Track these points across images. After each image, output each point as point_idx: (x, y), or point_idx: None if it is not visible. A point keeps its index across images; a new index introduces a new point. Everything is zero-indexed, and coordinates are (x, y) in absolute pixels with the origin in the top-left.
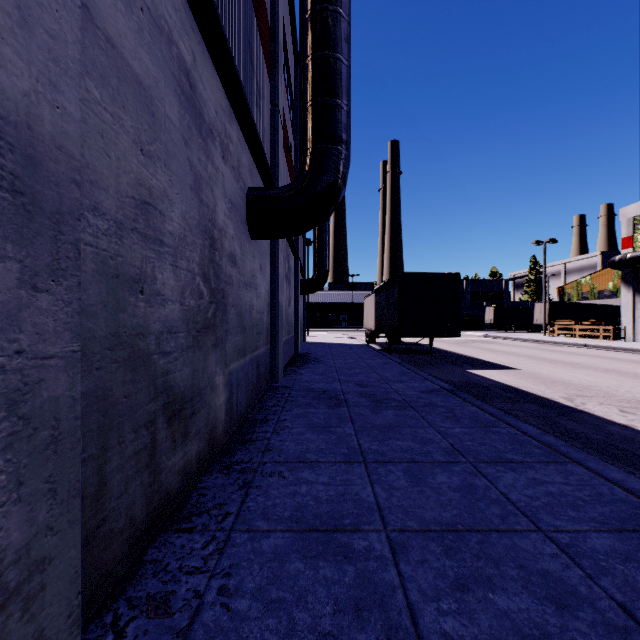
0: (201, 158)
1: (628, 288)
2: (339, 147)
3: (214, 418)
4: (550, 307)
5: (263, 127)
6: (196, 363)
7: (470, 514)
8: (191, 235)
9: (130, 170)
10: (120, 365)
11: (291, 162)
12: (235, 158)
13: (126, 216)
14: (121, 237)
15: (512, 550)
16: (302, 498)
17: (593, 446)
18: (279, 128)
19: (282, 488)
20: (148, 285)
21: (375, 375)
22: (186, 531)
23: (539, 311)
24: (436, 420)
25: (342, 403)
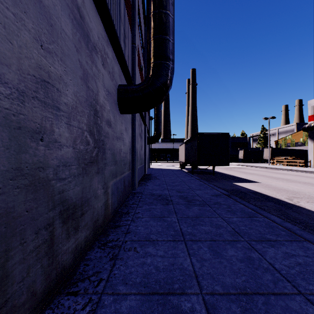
0: (88, 62)
1: (312, 141)
2: (168, 62)
3: (97, 214)
4: (272, 150)
5: (127, 54)
6: (84, 183)
7: (253, 280)
8: (81, 106)
9: (31, 57)
10: (22, 189)
11: (142, 76)
12: (110, 67)
13: (27, 87)
14: (23, 101)
15: (287, 311)
16: (148, 267)
17: (311, 228)
18: (136, 56)
19: (136, 260)
20: (47, 135)
21: (186, 186)
22: (73, 294)
23: (266, 152)
24: (222, 213)
25: (169, 202)
